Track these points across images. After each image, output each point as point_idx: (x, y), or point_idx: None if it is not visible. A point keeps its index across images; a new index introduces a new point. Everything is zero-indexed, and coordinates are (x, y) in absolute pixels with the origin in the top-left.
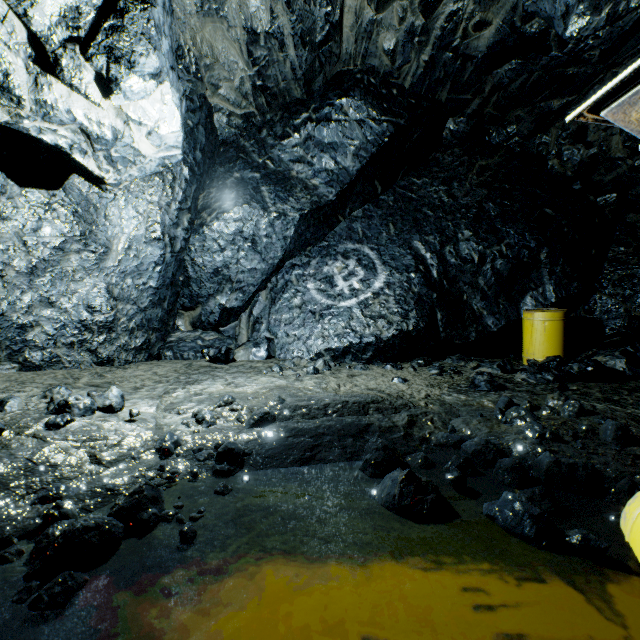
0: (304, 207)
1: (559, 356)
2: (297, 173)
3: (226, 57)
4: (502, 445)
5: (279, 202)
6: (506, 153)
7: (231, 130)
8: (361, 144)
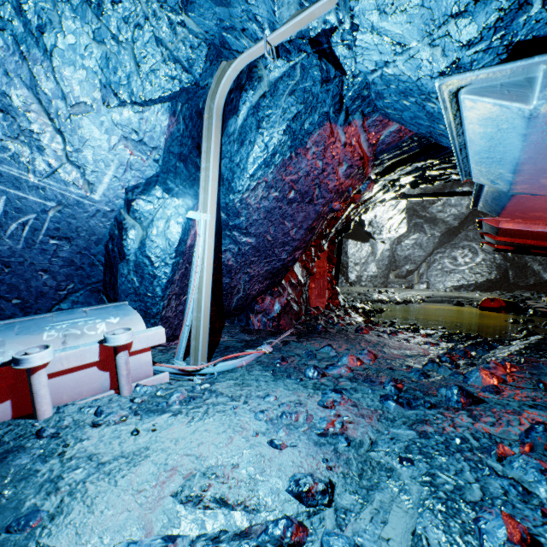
0: (442, 230)
1: None
2: (439, 216)
3: (412, 190)
4: None
5: (431, 230)
6: None
7: (411, 205)
8: (469, 203)
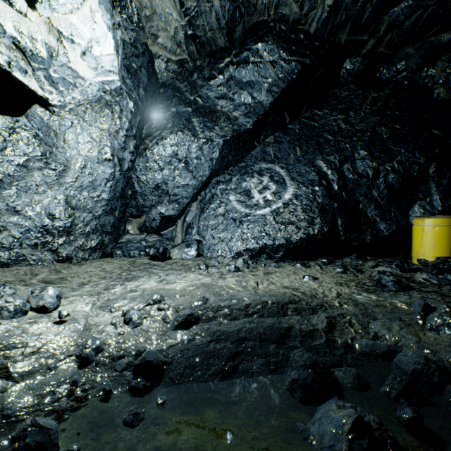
0: (227, 134)
1: (450, 257)
2: (221, 107)
3: (162, 9)
4: (442, 362)
5: (206, 130)
6: (395, 86)
7: (169, 74)
8: (273, 81)
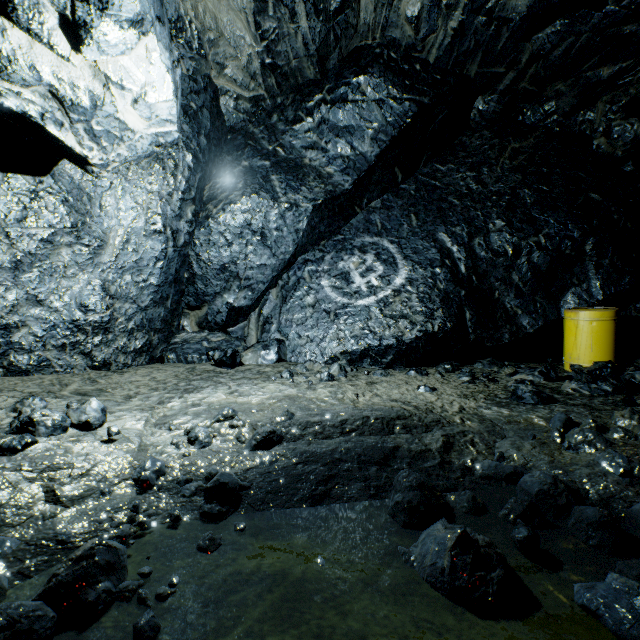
0: (317, 197)
1: (611, 361)
2: (310, 160)
3: (232, 31)
4: (574, 483)
5: (290, 192)
6: (542, 134)
7: (239, 115)
8: (380, 126)
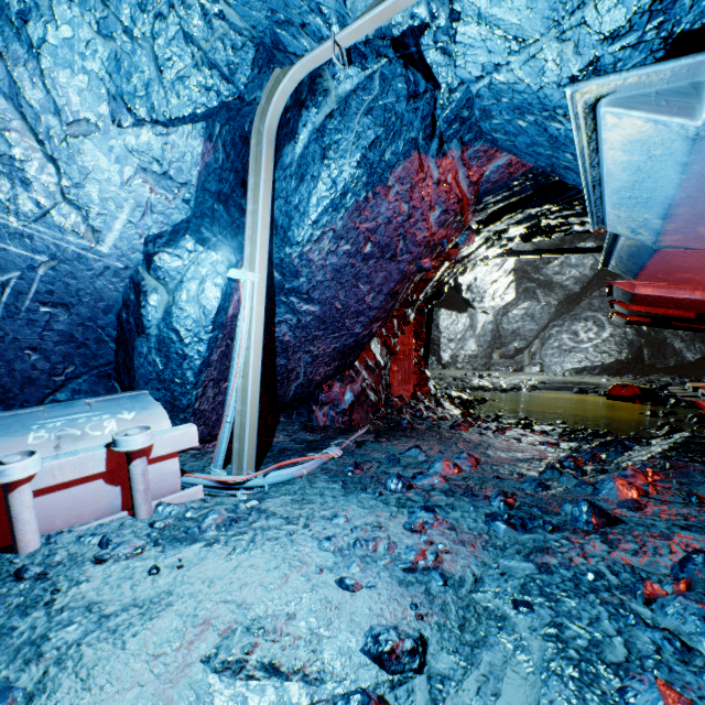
0: (560, 298)
1: None
2: (556, 280)
3: (521, 245)
4: None
5: (546, 297)
6: None
7: (520, 264)
8: (594, 263)
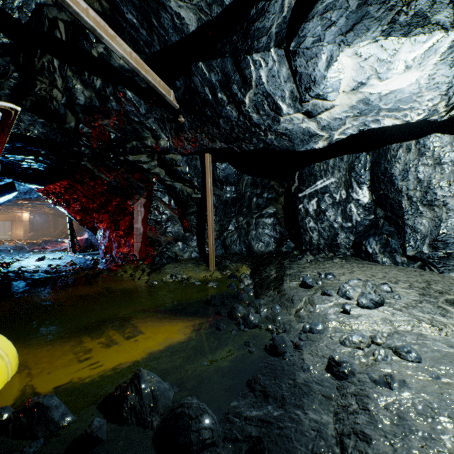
0: None
1: None
2: None
3: None
4: None
5: None
6: None
7: None
8: None
